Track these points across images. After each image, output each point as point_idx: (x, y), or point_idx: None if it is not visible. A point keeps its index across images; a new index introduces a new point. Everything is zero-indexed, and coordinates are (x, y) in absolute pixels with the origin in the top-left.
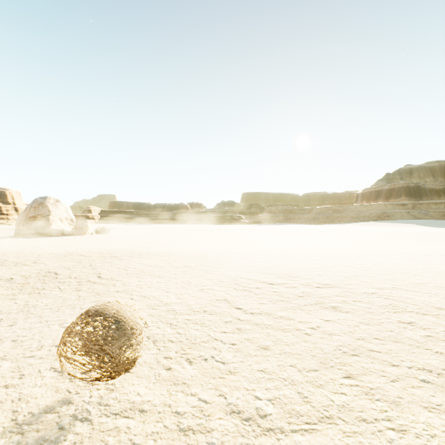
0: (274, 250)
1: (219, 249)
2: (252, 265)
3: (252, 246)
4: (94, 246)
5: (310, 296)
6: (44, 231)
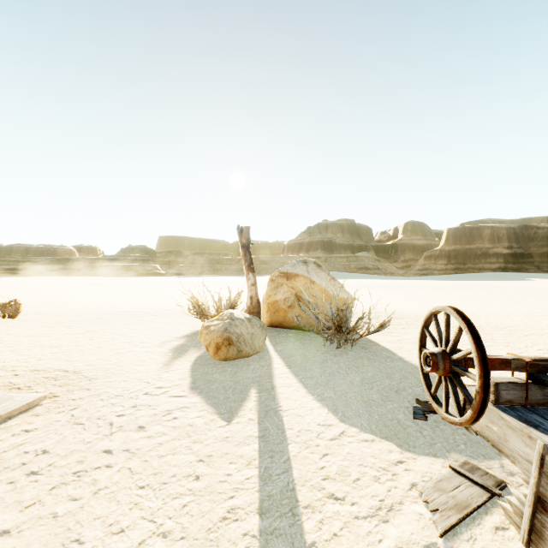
0: (160, 297)
1: (107, 299)
2: (129, 305)
3: (144, 296)
4: None
5: (150, 313)
6: None
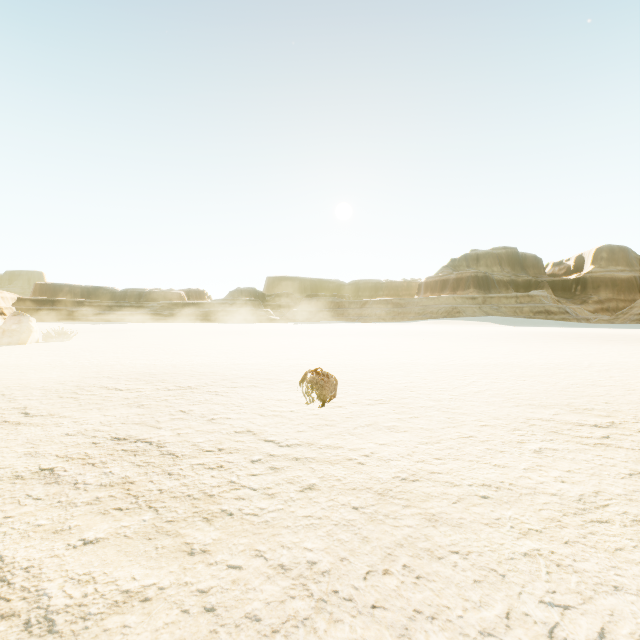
0: (427, 363)
1: (345, 365)
2: (469, 391)
3: (378, 357)
4: (97, 367)
5: None
6: None
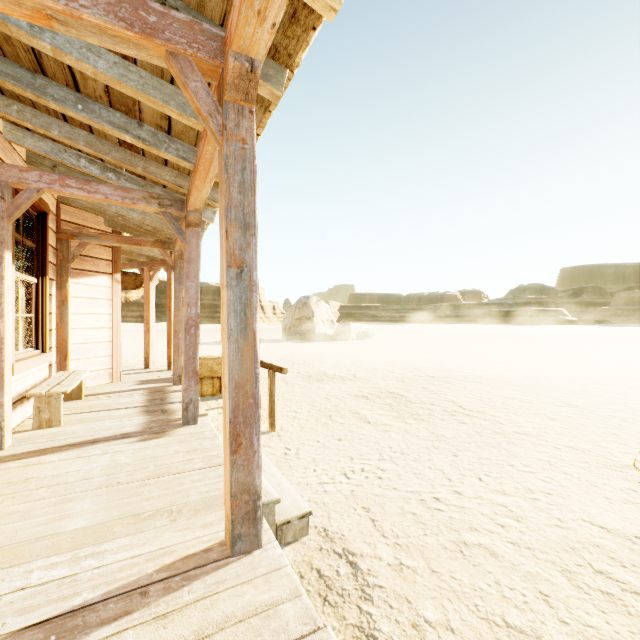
0: None
1: (588, 378)
2: None
3: None
4: (384, 358)
5: None
6: (308, 334)
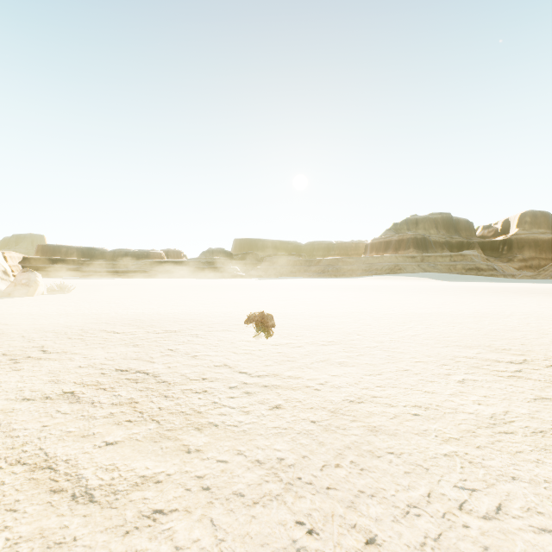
0: (372, 312)
1: (302, 313)
2: (407, 334)
3: (330, 307)
4: (95, 314)
5: None
6: None
